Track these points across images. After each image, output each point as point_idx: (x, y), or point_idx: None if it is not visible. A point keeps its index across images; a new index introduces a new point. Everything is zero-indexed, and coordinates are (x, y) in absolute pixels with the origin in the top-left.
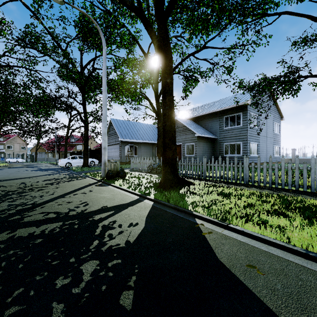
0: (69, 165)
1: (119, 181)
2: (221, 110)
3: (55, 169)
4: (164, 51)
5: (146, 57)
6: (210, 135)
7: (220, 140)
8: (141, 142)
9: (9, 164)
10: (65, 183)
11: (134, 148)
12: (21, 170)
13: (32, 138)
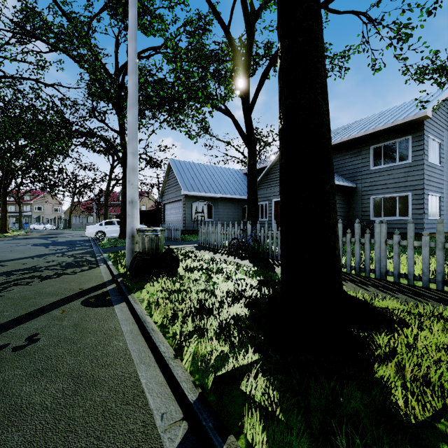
0: (102, 235)
1: (158, 283)
2: (365, 135)
3: (74, 243)
4: None
5: (227, 32)
6: (344, 181)
7: (363, 190)
8: (219, 198)
9: (26, 233)
10: (26, 285)
11: (207, 207)
12: (16, 244)
13: (66, 196)
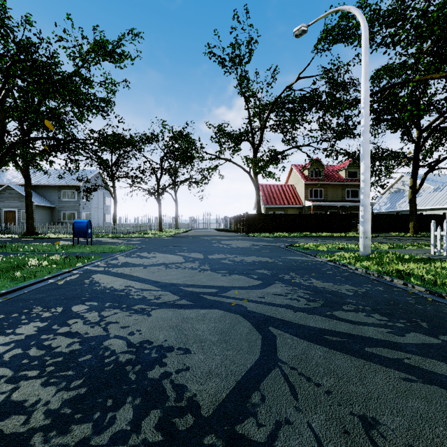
0: None
1: None
2: (59, 185)
3: None
4: (27, 177)
5: None
6: (49, 204)
7: (59, 209)
8: None
9: None
10: None
11: None
12: None
13: None
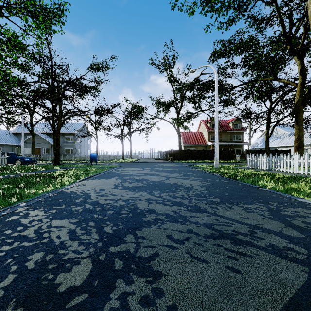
0: None
1: None
2: (63, 133)
3: None
4: (54, 130)
5: (28, 107)
6: None
7: (63, 146)
8: (4, 144)
9: None
10: None
11: None
12: None
13: None
